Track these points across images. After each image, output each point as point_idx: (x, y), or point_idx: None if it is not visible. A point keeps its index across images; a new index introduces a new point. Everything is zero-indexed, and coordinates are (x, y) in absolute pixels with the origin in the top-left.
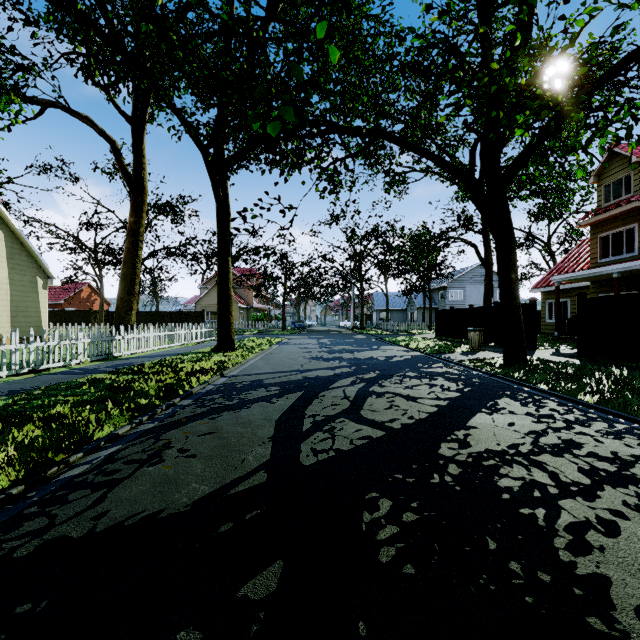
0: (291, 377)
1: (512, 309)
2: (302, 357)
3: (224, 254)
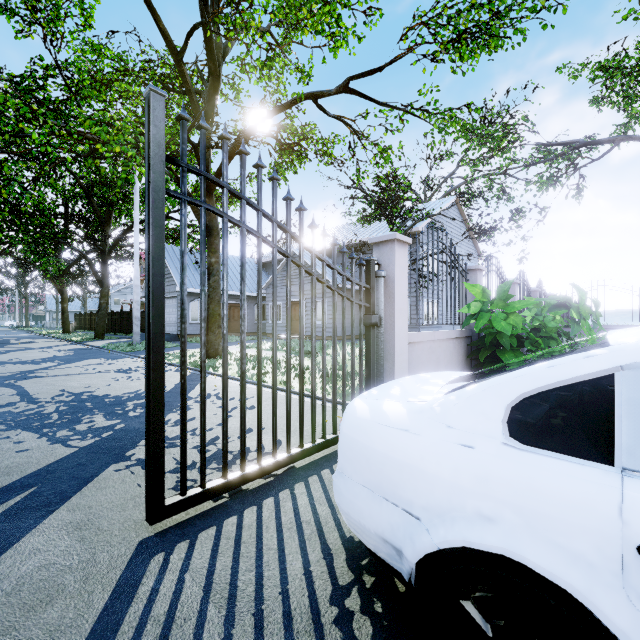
0: None
1: (65, 316)
2: None
3: None
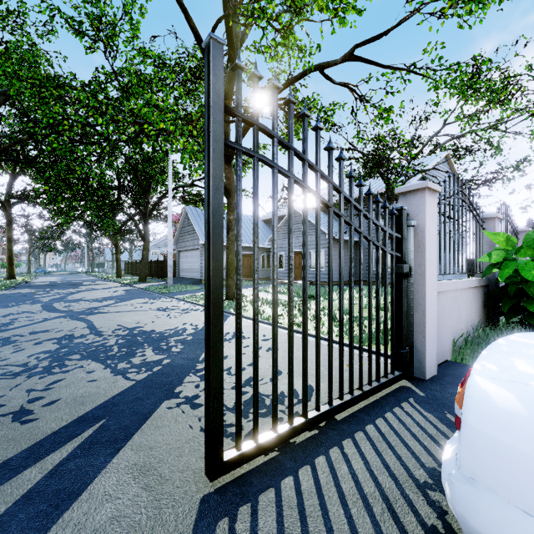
0: (49, 281)
1: (118, 264)
2: (51, 280)
3: (11, 241)
